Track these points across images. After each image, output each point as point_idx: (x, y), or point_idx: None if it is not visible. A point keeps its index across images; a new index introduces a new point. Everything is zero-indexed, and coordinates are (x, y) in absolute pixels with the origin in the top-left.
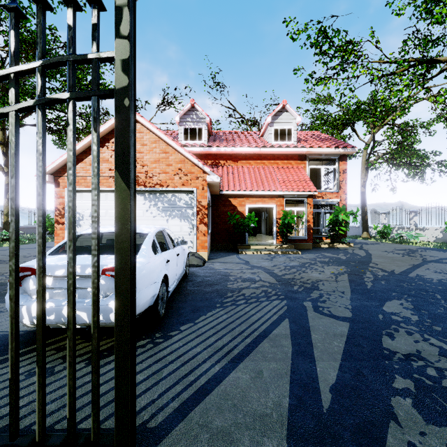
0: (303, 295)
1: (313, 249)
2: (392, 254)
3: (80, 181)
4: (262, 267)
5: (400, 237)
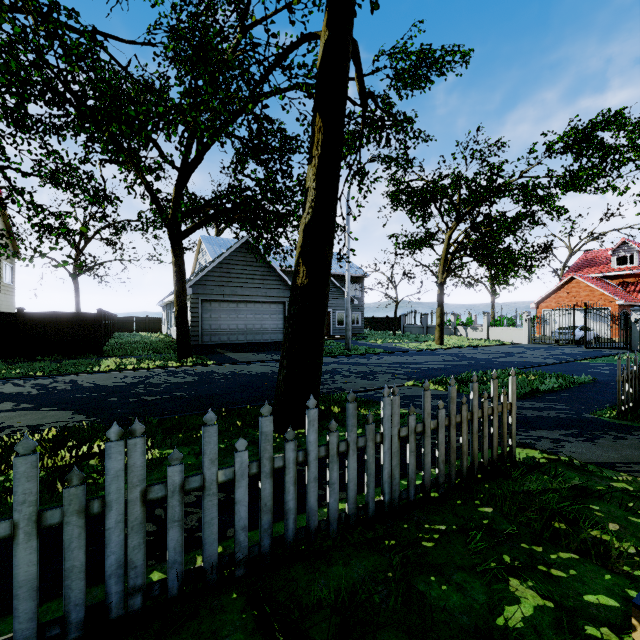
0: None
1: None
2: None
3: (548, 306)
4: None
5: None
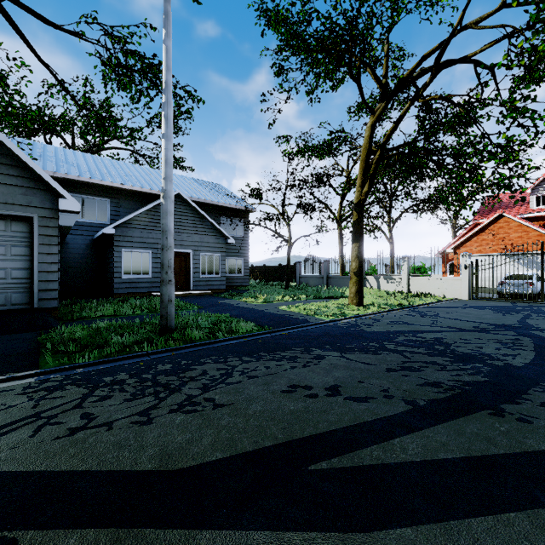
0: None
1: None
2: None
3: (468, 251)
4: None
5: None
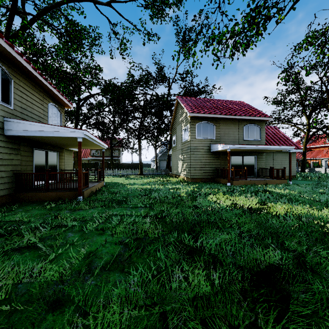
0: None
1: None
2: None
3: None
4: None
5: None
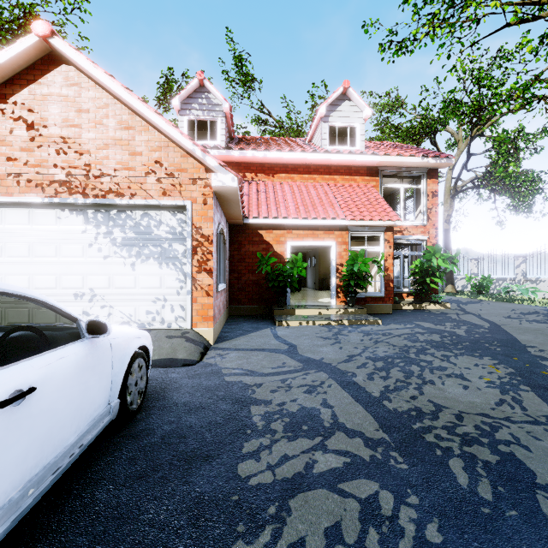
0: (531, 545)
1: (395, 314)
2: (530, 323)
3: None
4: (326, 363)
5: (506, 292)
